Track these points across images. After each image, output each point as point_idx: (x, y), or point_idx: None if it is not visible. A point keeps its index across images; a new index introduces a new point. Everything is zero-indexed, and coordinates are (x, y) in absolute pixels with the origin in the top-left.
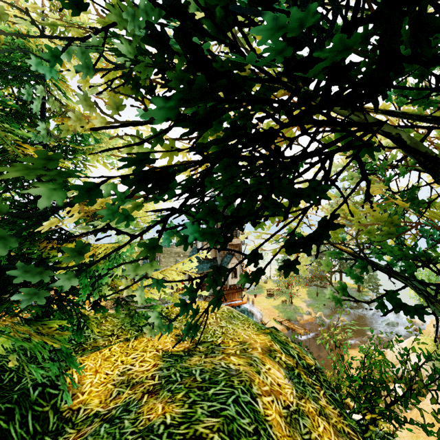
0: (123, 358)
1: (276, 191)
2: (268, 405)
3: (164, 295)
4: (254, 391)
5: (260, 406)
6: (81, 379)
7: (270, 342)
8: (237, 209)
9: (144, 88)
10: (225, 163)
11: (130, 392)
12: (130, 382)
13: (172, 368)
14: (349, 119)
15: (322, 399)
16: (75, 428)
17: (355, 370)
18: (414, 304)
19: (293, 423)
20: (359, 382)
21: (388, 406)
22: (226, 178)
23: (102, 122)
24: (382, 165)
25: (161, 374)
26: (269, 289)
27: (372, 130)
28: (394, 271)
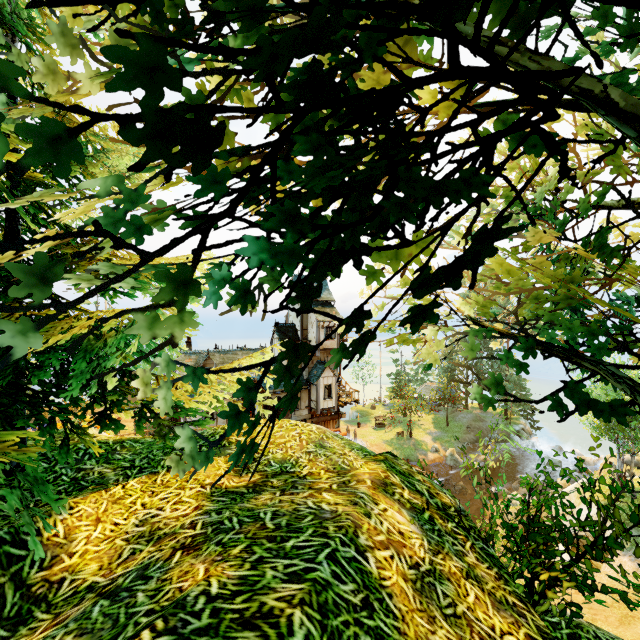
0: (145, 500)
1: (402, 184)
2: (385, 564)
3: (217, 404)
4: (361, 542)
5: (372, 565)
6: (70, 533)
7: (385, 473)
8: (334, 222)
9: (174, 23)
10: (314, 141)
11: (153, 549)
12: (154, 535)
13: (225, 511)
14: (523, 69)
15: (470, 554)
16: (52, 612)
17: (515, 513)
18: (611, 403)
19: (427, 591)
20: (520, 533)
21: (568, 566)
22: (315, 163)
23: (100, 81)
24: (552, 205)
25: (208, 519)
26: (379, 416)
27: (580, 35)
28: (578, 354)
